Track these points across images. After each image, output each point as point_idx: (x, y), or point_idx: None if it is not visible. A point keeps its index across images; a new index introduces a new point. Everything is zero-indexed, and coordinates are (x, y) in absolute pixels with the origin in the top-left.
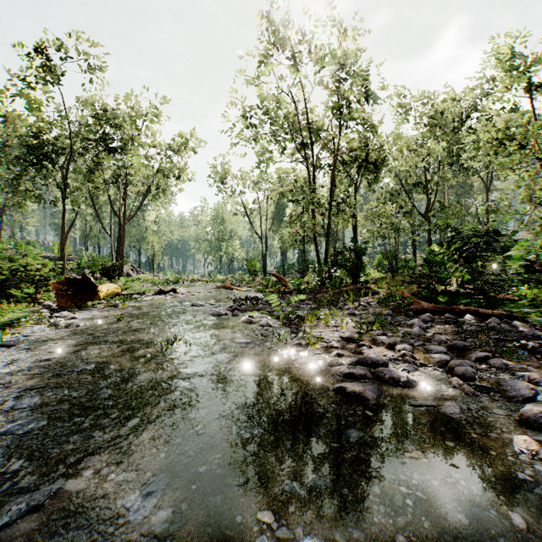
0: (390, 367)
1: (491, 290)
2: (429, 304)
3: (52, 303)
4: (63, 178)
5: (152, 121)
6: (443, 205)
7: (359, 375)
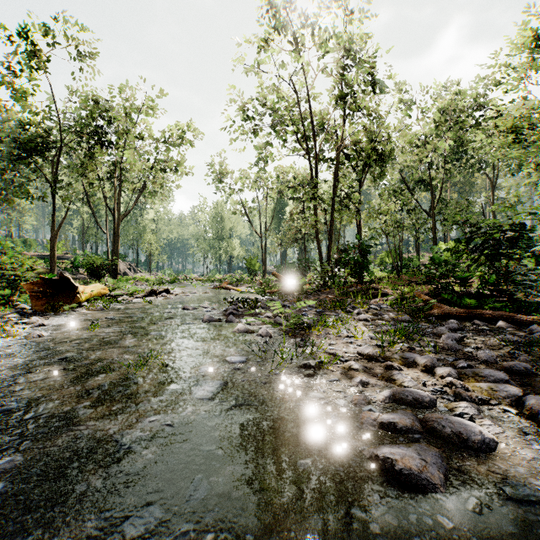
0: (440, 407)
1: (518, 291)
2: (453, 308)
3: (28, 306)
4: (54, 173)
5: (148, 115)
6: (448, 202)
7: (404, 427)
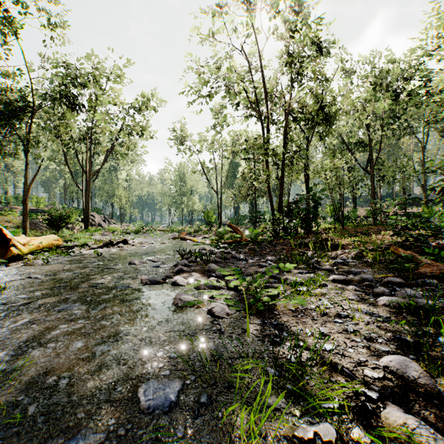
0: None
1: None
2: None
3: None
4: (27, 132)
5: (115, 82)
6: (384, 161)
7: None
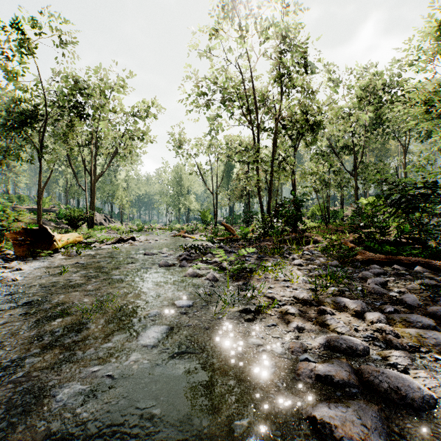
0: (373, 355)
1: (430, 239)
2: (375, 254)
3: (12, 252)
4: (40, 140)
5: (119, 92)
6: (368, 164)
7: (341, 380)
